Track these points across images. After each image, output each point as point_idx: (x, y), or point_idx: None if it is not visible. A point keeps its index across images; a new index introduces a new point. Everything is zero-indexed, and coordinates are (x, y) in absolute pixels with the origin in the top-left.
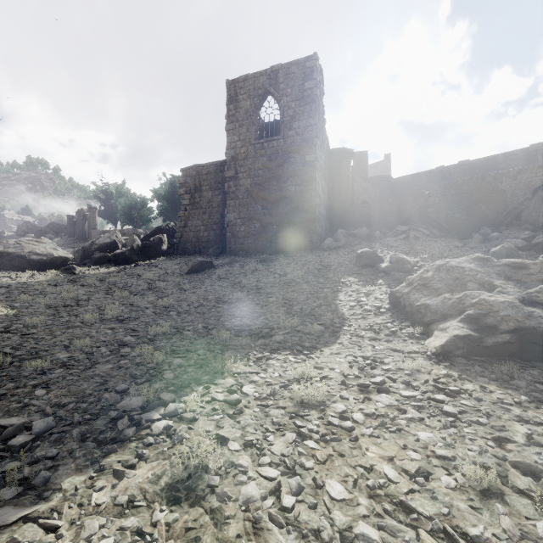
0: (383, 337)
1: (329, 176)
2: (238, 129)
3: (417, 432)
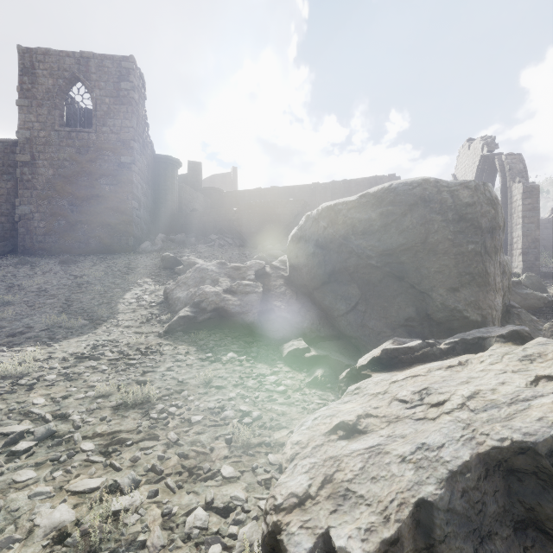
0: (137, 324)
1: (155, 181)
2: (36, 108)
3: (91, 377)
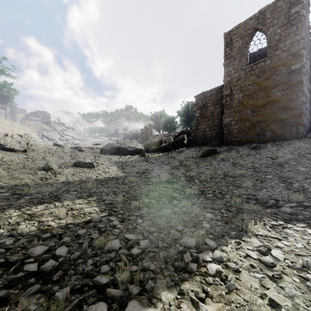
0: None
1: None
2: (232, 62)
3: None
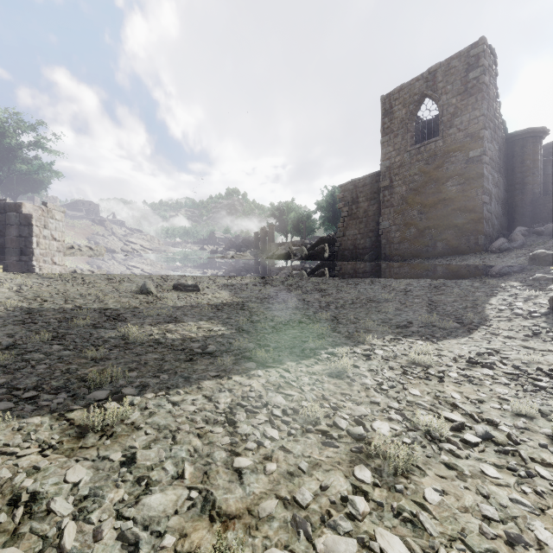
0: (520, 337)
1: (507, 165)
2: (393, 139)
3: (495, 388)
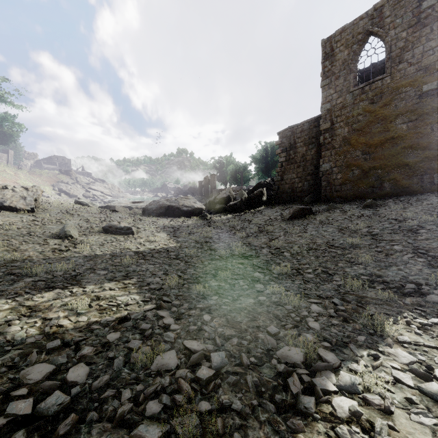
0: None
1: None
2: (334, 82)
3: None
